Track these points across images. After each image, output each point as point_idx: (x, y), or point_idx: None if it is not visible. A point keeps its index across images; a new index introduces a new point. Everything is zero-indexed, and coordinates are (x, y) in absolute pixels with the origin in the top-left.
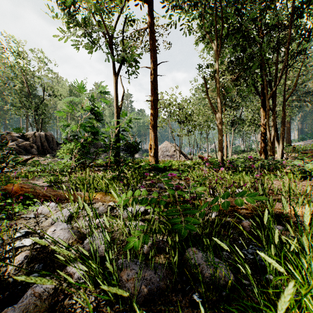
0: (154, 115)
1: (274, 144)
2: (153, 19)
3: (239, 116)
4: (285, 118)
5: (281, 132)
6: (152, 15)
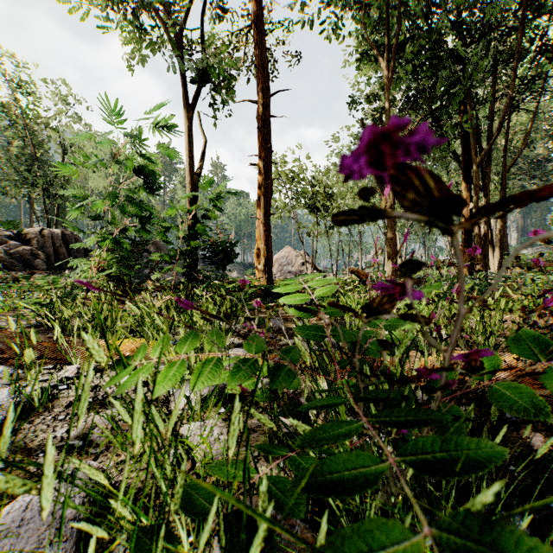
0: (266, 192)
1: (486, 249)
2: (263, 9)
3: None
4: None
5: (498, 228)
6: (261, 0)
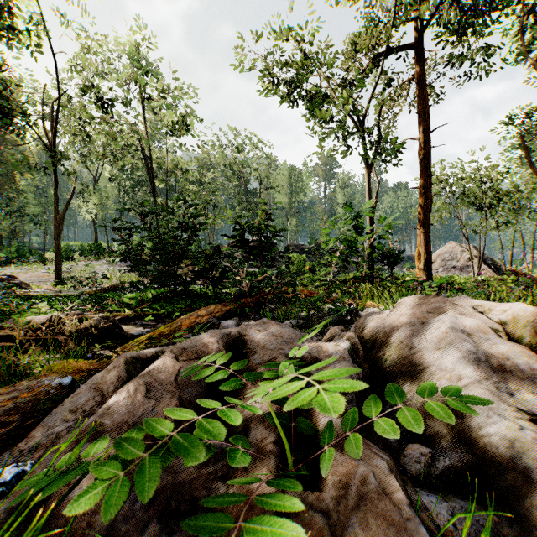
0: (425, 208)
1: None
2: (422, 67)
3: None
4: None
5: None
6: (421, 62)
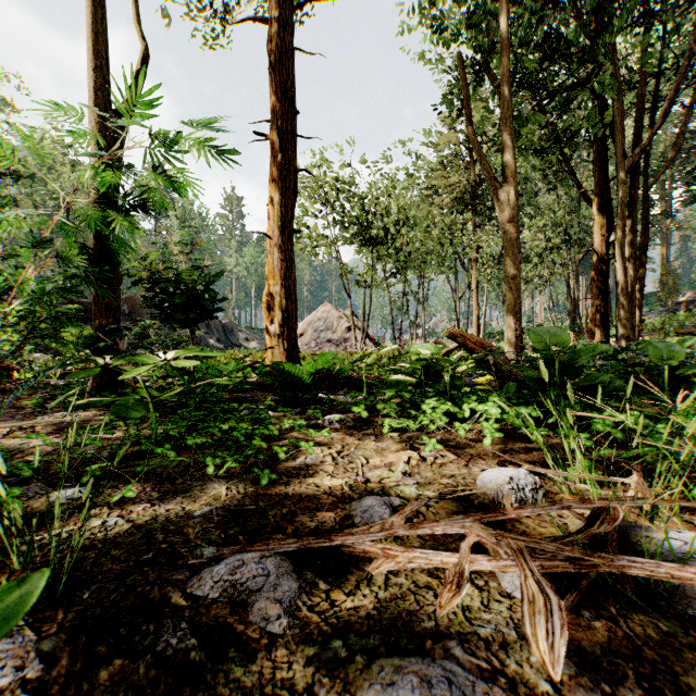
0: (284, 188)
1: (633, 305)
2: None
3: (501, 249)
4: (647, 238)
5: (637, 276)
6: None
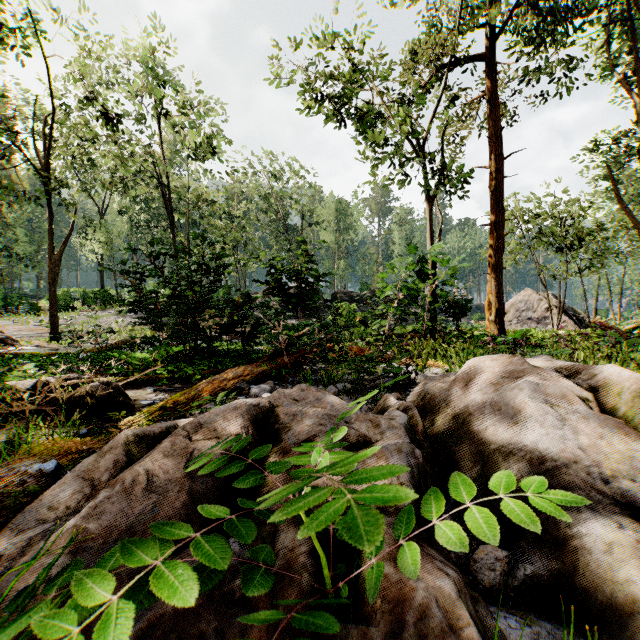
0: (497, 250)
1: None
2: (494, 83)
3: None
4: None
5: None
6: (492, 76)
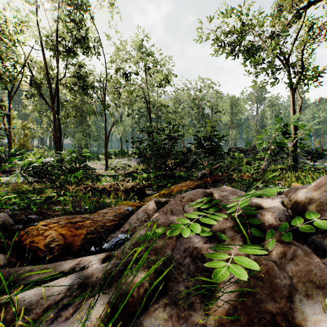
0: None
1: None
2: None
3: None
4: None
5: None
6: None
